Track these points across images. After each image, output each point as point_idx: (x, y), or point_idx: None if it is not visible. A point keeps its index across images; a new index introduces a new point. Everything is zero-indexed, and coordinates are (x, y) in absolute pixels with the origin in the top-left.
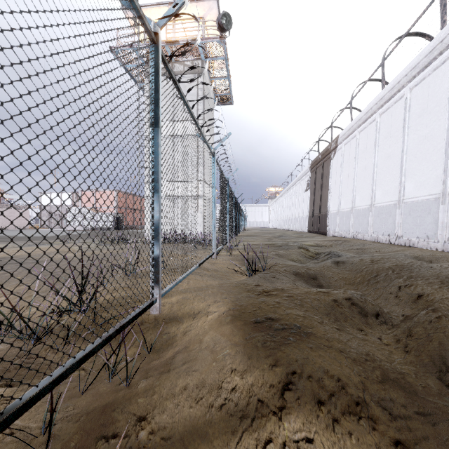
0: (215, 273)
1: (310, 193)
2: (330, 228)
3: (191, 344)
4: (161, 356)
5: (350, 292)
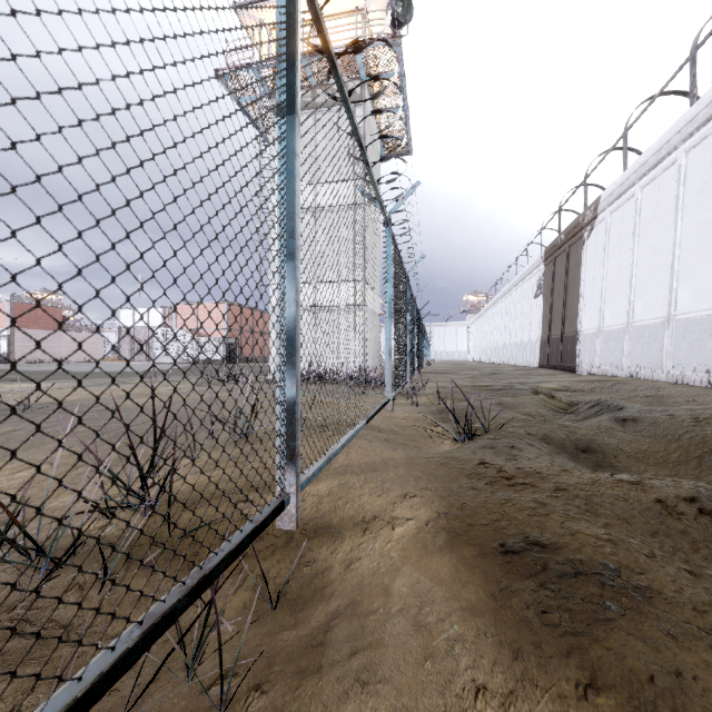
0: (393, 437)
1: (543, 302)
2: (582, 360)
3: (364, 596)
4: (299, 620)
5: (688, 484)
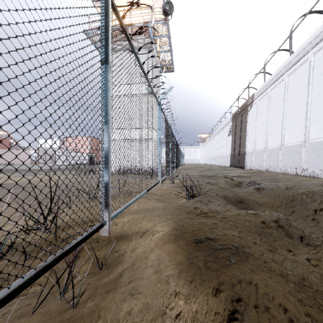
0: (161, 197)
1: (231, 138)
2: (247, 163)
3: (138, 262)
4: (110, 273)
5: (275, 214)
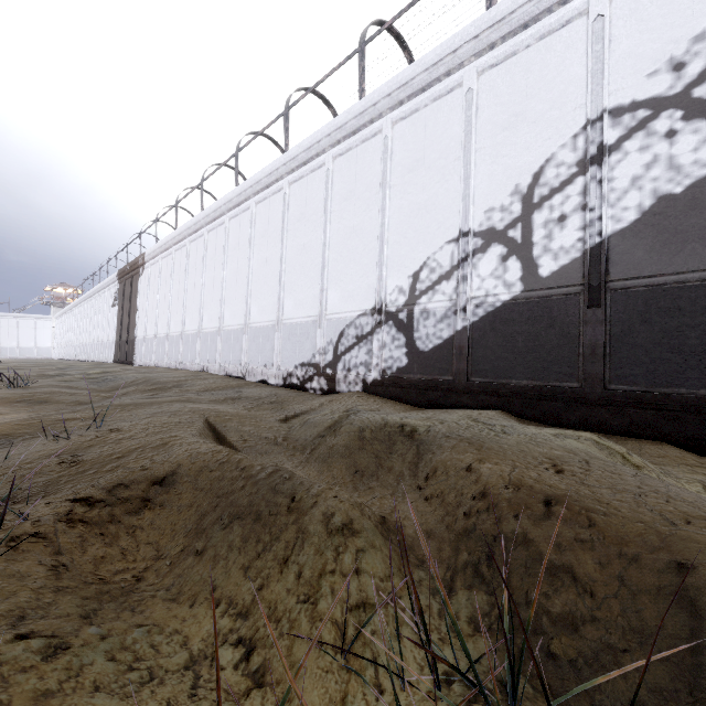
0: None
1: (118, 311)
2: (137, 356)
3: None
4: None
5: None
